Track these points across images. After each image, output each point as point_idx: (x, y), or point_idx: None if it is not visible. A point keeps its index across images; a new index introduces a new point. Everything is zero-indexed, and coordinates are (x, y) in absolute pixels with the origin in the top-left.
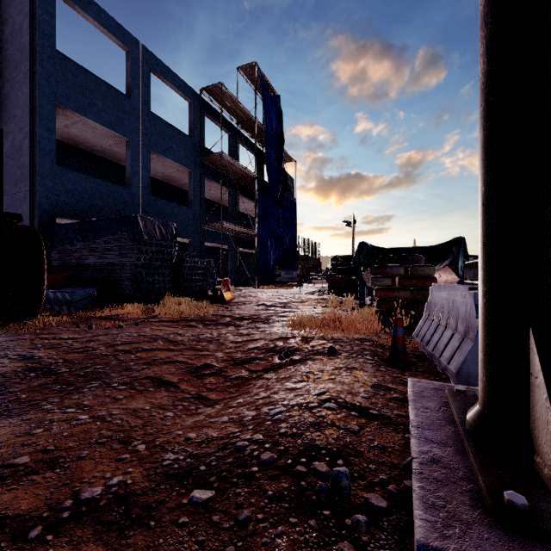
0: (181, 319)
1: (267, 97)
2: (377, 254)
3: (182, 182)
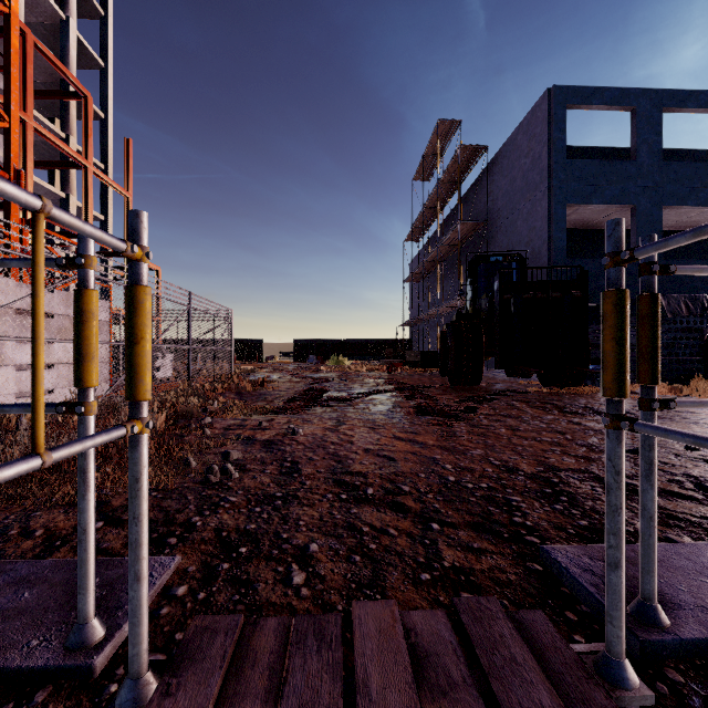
0: None
1: None
2: None
3: None
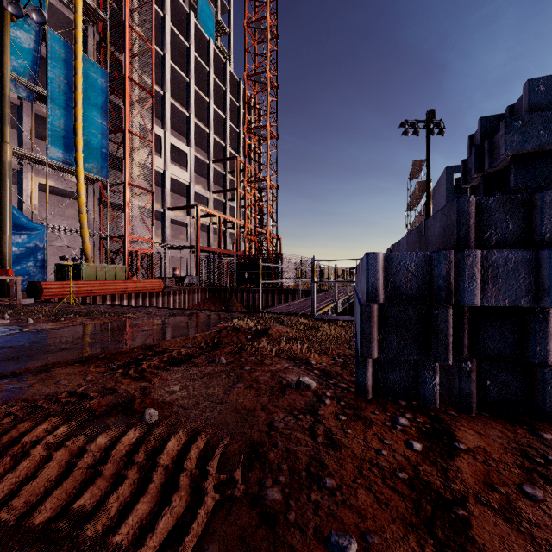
0: None
1: None
2: None
3: None
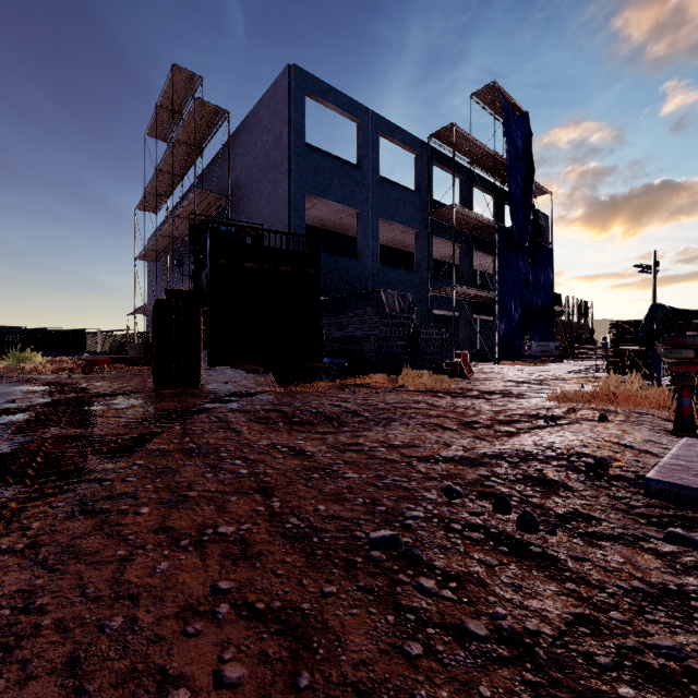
0: (427, 390)
1: (510, 121)
2: (680, 319)
3: (406, 244)
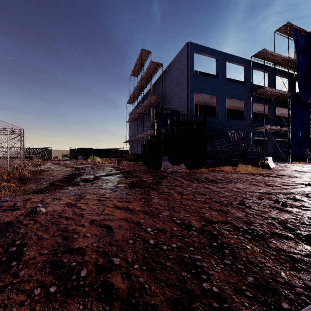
0: (250, 173)
1: (298, 40)
2: None
3: (239, 107)
